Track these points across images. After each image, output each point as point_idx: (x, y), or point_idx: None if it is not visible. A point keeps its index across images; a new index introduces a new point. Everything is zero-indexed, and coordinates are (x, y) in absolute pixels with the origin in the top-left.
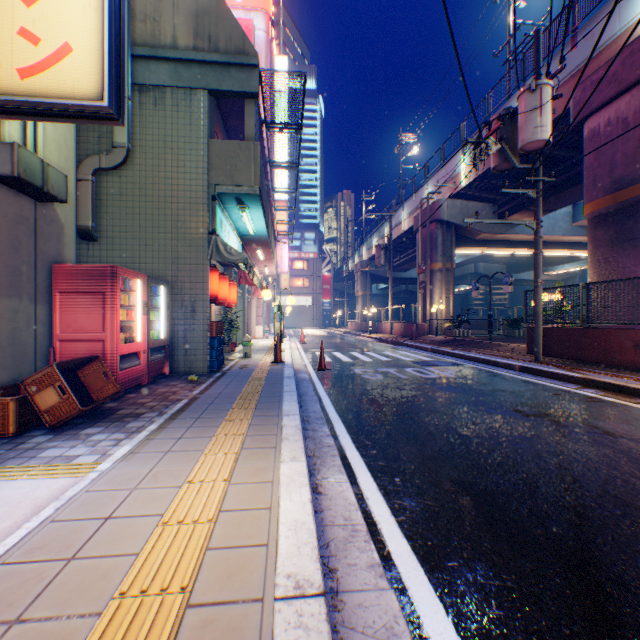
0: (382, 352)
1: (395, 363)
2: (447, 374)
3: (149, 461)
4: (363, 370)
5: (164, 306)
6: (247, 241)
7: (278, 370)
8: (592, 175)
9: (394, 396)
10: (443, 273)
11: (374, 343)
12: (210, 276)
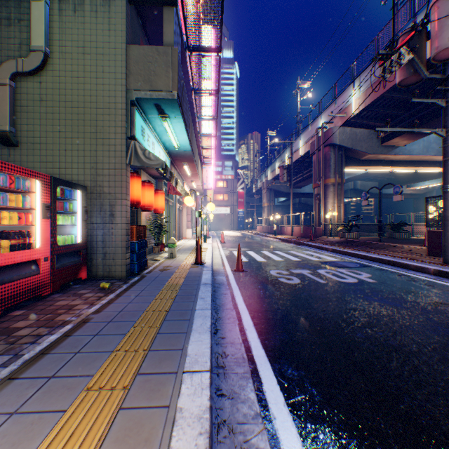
0: (289, 251)
1: (305, 263)
2: (363, 278)
3: None
4: (278, 272)
5: (80, 210)
6: (174, 157)
7: (196, 274)
8: None
9: (324, 312)
10: (335, 187)
11: (280, 243)
12: (131, 182)
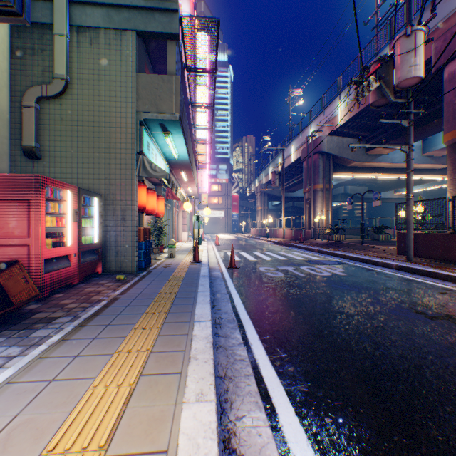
0: (279, 252)
1: (291, 262)
2: (337, 272)
3: (19, 400)
4: (266, 268)
5: (97, 215)
6: (173, 165)
7: (195, 269)
8: (452, 109)
9: (297, 294)
10: (324, 192)
11: (271, 245)
12: (139, 190)
